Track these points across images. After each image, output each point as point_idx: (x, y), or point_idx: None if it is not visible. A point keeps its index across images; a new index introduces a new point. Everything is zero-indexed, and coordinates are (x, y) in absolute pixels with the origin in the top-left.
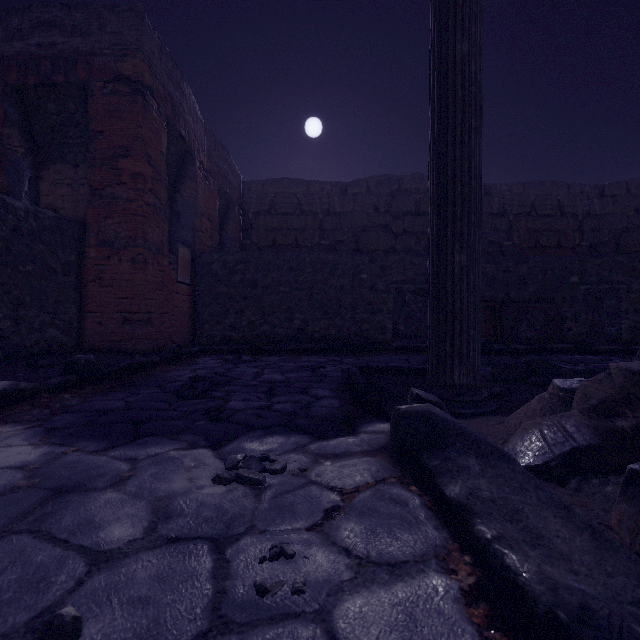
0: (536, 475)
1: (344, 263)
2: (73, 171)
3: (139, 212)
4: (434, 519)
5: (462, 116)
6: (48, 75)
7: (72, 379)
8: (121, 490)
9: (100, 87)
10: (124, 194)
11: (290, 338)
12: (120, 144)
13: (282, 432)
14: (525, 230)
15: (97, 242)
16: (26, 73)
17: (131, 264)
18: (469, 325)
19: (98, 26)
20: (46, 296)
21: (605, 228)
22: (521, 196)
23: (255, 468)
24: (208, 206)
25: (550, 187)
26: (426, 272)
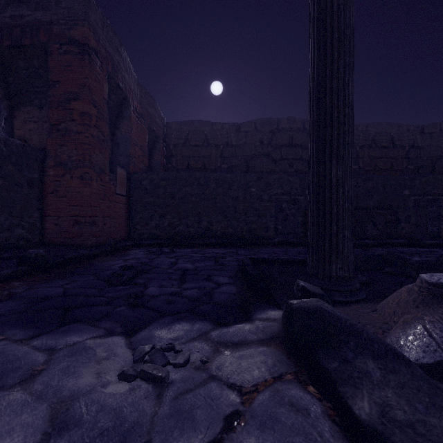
0: (429, 374)
1: (238, 180)
2: (38, 112)
3: (86, 141)
4: (341, 437)
5: (338, 54)
6: (18, 39)
7: (23, 269)
8: (28, 388)
9: (57, 48)
10: (75, 128)
11: (199, 235)
12: (72, 91)
13: (188, 318)
14: (368, 157)
15: (54, 164)
16: (2, 38)
17: (80, 180)
18: (344, 227)
19: (55, 3)
20: (14, 204)
21: (425, 156)
22: (365, 133)
23: (160, 362)
24: (140, 139)
25: (385, 127)
26: (298, 187)
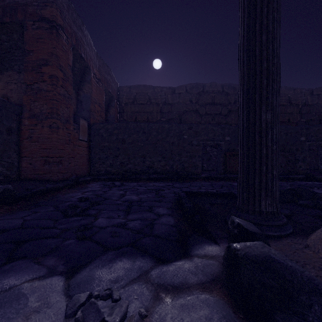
0: None
1: (174, 129)
2: (17, 75)
3: (54, 98)
4: None
5: (267, 9)
6: (0, 17)
7: None
8: None
9: (31, 24)
10: (45, 87)
11: (144, 171)
12: (42, 58)
13: (130, 254)
14: None
15: (29, 116)
16: None
17: (49, 128)
18: (272, 167)
19: None
20: None
21: (313, 112)
22: None
23: (93, 320)
24: (98, 98)
25: (284, 90)
26: (220, 134)
